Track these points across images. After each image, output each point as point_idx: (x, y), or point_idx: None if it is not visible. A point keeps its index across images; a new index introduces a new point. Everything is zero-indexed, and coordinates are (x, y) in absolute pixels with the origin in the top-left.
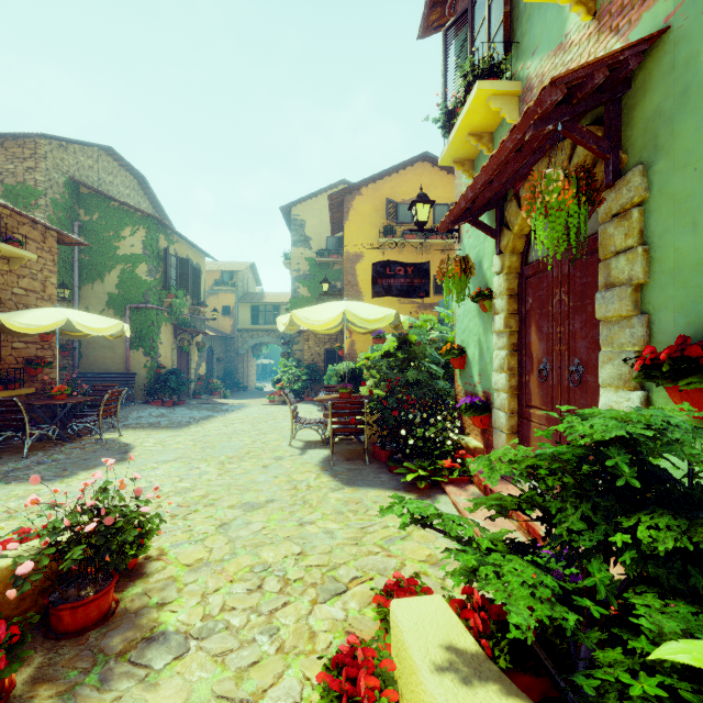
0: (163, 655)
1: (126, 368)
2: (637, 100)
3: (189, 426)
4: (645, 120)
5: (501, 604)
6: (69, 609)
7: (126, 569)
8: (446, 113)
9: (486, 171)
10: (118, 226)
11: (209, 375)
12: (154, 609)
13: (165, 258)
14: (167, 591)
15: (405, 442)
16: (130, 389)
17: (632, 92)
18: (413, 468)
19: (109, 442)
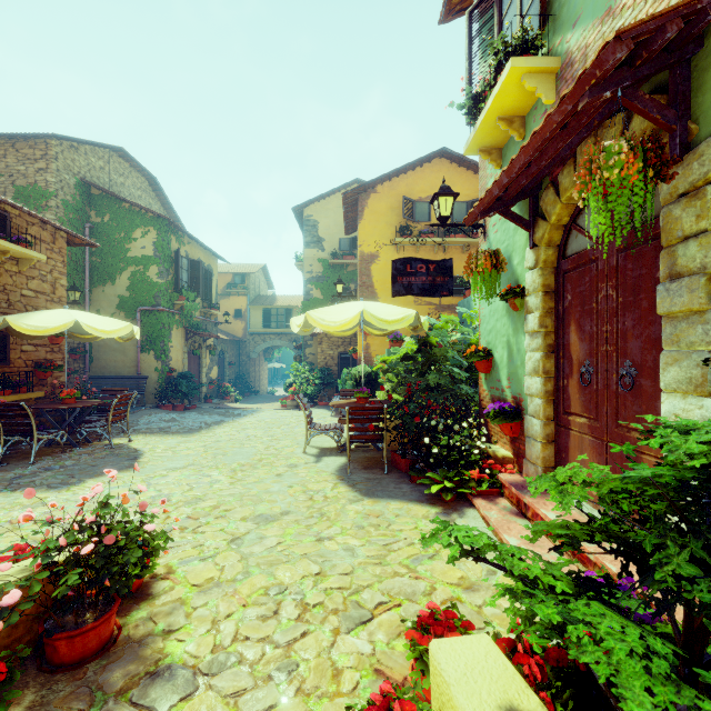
0: (168, 694)
1: (137, 372)
2: None
3: (200, 431)
4: None
5: (560, 648)
6: (65, 638)
7: (129, 592)
8: (472, 98)
9: (525, 152)
10: (129, 228)
11: (220, 379)
12: (159, 637)
13: (176, 260)
14: (174, 616)
15: (428, 450)
16: (141, 393)
17: (704, 52)
18: (438, 479)
19: (118, 447)
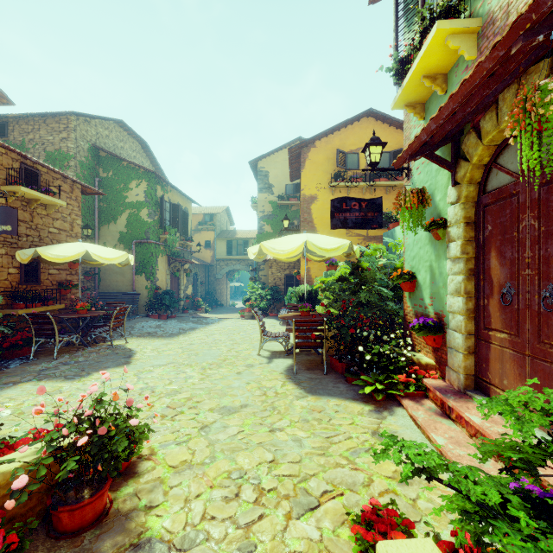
0: None
1: (133, 289)
2: None
3: (178, 336)
4: None
5: None
6: (67, 511)
7: (119, 473)
8: (399, 62)
9: (454, 99)
10: (126, 180)
11: (194, 294)
12: (142, 512)
13: (161, 204)
14: (154, 493)
15: (361, 356)
16: (135, 305)
17: None
18: (370, 381)
19: (117, 347)
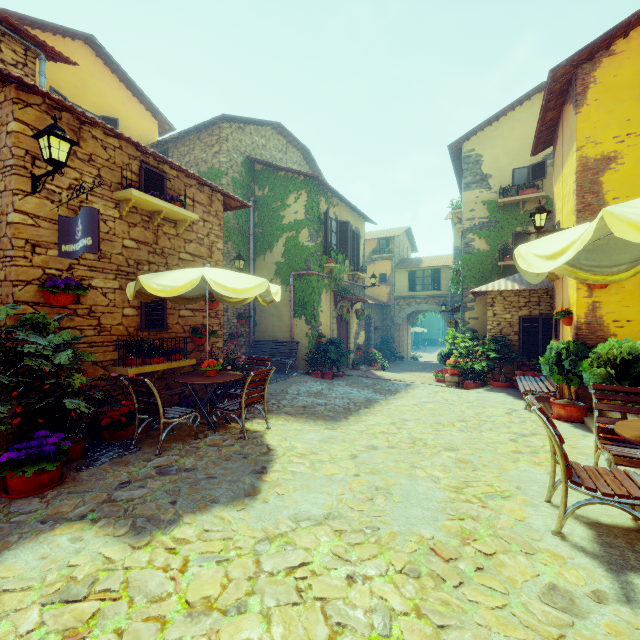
0: None
1: (290, 336)
2: None
3: (348, 419)
4: None
5: None
6: None
7: None
8: None
9: None
10: (283, 195)
11: (366, 343)
12: None
13: (325, 222)
14: None
15: None
16: (293, 358)
17: None
18: None
19: (251, 439)
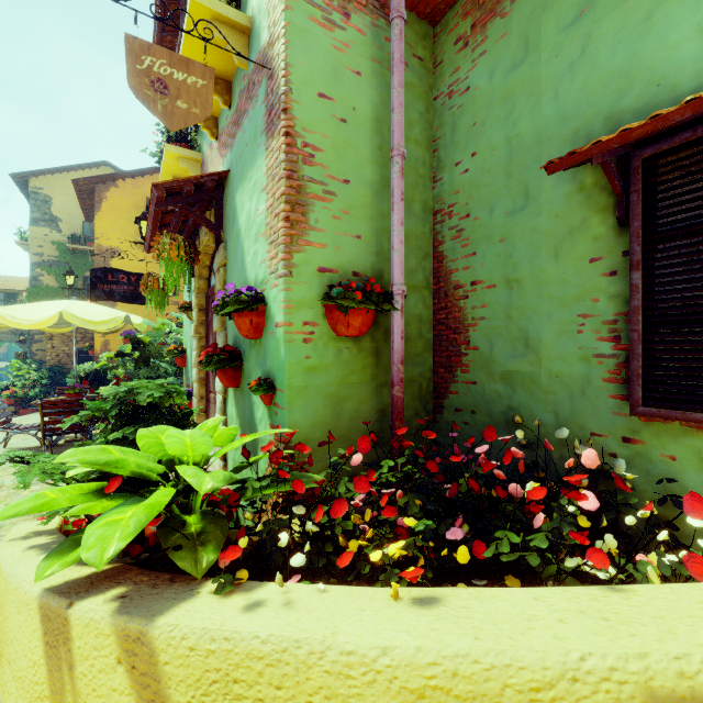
0: None
1: None
2: (225, 203)
3: None
4: (227, 217)
5: None
6: None
7: None
8: (161, 152)
9: (150, 221)
10: None
11: None
12: None
13: None
14: None
15: None
16: None
17: (225, 197)
18: None
19: None
